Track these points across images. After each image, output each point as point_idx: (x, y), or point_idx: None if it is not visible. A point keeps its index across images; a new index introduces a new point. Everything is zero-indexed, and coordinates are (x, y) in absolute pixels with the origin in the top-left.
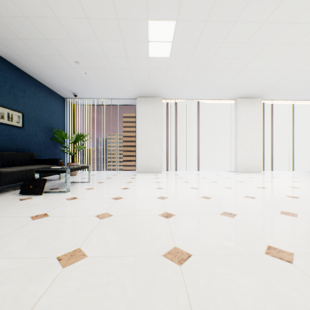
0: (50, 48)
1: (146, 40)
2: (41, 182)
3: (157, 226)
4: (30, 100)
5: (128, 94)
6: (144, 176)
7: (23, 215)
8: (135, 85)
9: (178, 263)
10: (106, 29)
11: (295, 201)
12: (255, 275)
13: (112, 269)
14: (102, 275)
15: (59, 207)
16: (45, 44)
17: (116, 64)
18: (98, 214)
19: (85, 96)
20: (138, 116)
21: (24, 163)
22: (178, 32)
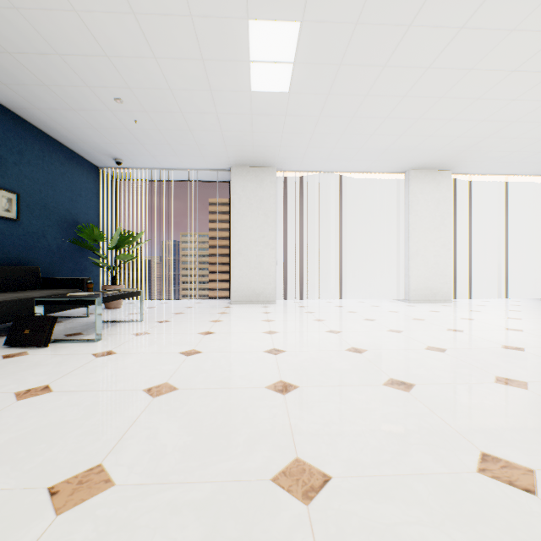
0: (65, 72)
1: (246, 60)
2: (47, 322)
3: (262, 412)
4: (33, 169)
5: (214, 161)
6: (244, 309)
7: (0, 389)
8: (228, 144)
9: (302, 499)
10: (171, 35)
11: (519, 356)
12: (464, 526)
13: (163, 516)
14: (140, 532)
15: (76, 372)
16: (56, 64)
17: (190, 104)
18: (150, 386)
19: (137, 164)
20: (233, 201)
21: (20, 287)
22: (304, 43)
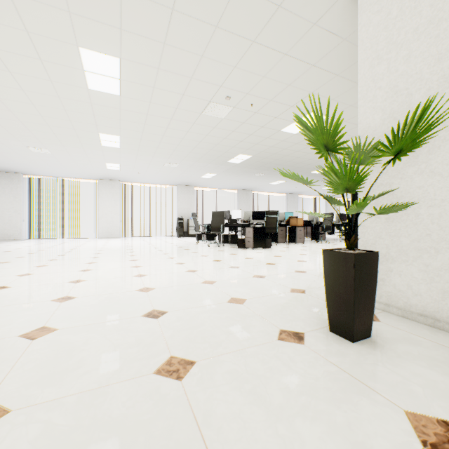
0: None
1: None
2: None
3: None
4: None
5: None
6: None
7: None
8: None
9: None
10: None
11: (47, 246)
12: None
13: None
14: None
15: None
16: None
17: None
18: None
19: None
20: None
21: None
22: None
